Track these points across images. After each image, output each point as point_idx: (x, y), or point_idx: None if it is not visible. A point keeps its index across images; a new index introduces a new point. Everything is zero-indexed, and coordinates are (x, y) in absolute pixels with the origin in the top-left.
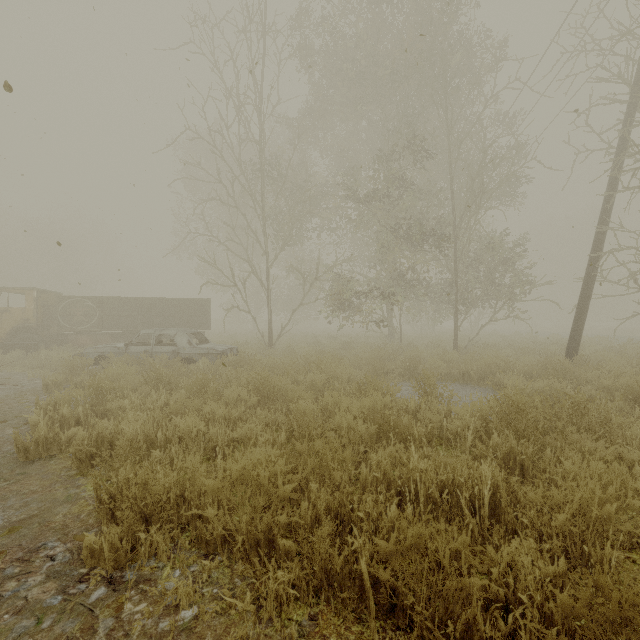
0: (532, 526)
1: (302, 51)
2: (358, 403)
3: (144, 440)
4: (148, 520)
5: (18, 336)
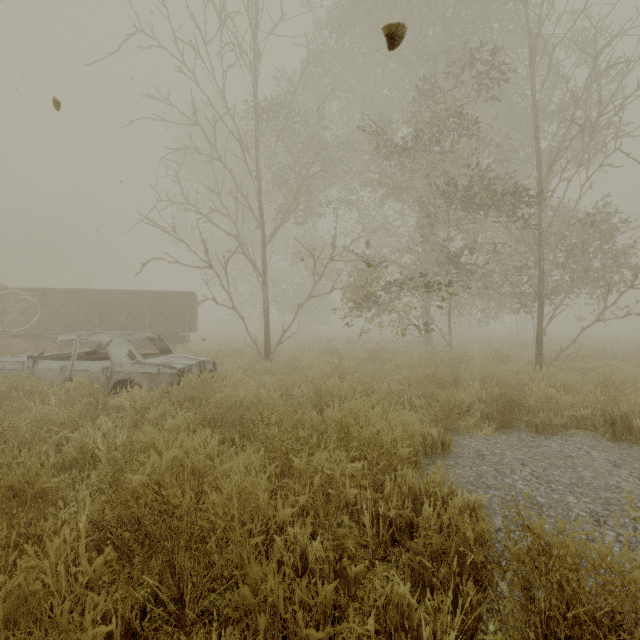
0: None
1: None
2: None
3: None
4: None
5: None
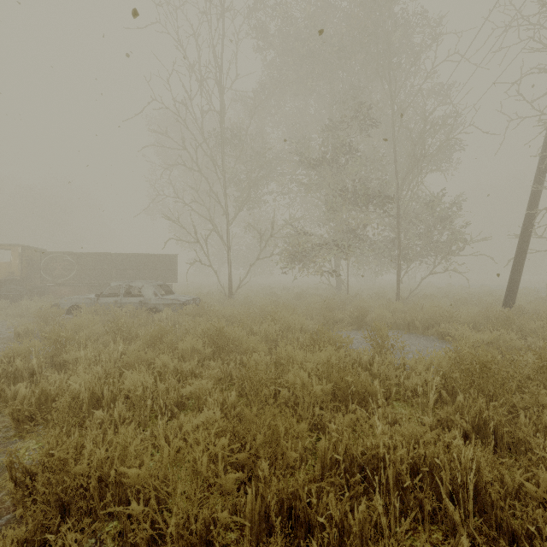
0: (537, 531)
1: (259, 32)
2: (312, 358)
3: (89, 397)
4: (66, 510)
5: (4, 287)
